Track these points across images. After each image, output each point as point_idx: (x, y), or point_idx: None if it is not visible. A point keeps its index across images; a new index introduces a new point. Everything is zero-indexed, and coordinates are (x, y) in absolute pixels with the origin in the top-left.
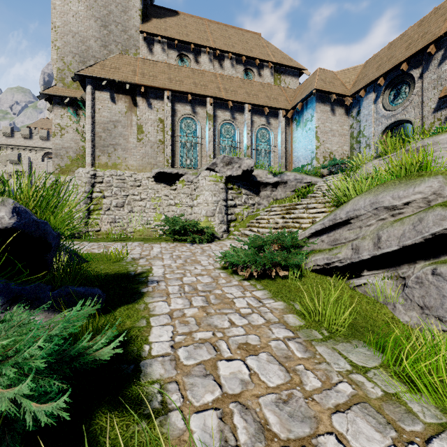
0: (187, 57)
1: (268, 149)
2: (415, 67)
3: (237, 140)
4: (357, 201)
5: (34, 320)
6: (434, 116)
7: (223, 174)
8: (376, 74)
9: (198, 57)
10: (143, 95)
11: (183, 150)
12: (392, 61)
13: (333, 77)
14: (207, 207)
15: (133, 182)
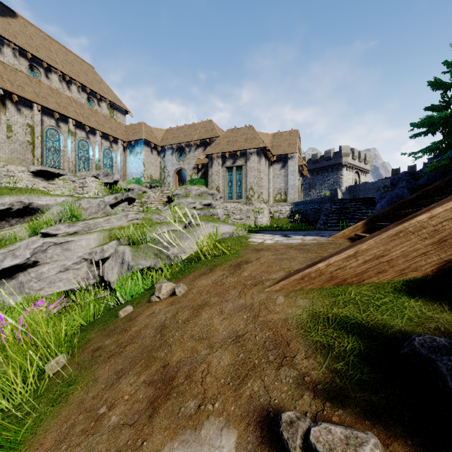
0: (38, 69)
1: (111, 164)
2: (187, 147)
3: (91, 153)
4: (177, 201)
5: None
6: (193, 170)
7: (103, 181)
8: (173, 141)
9: (48, 73)
10: (16, 102)
11: (48, 153)
12: (179, 139)
13: (151, 131)
14: None
15: (7, 172)
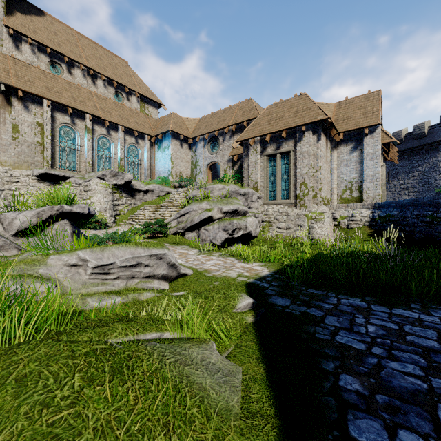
0: (59, 65)
1: (137, 162)
2: (221, 135)
3: (112, 151)
4: (187, 208)
5: None
6: (227, 164)
7: (111, 182)
8: (205, 131)
9: (71, 69)
10: (21, 98)
11: (62, 153)
12: (211, 127)
13: (182, 121)
14: (101, 205)
15: (9, 178)
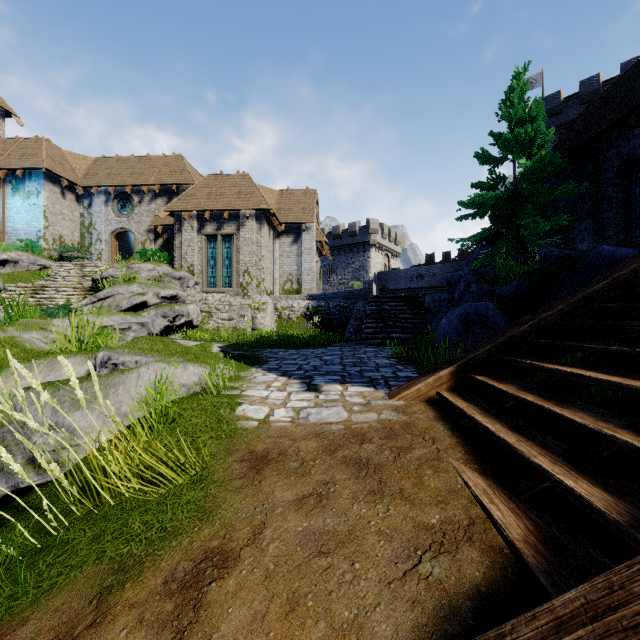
0: None
1: None
2: (136, 194)
3: None
4: (109, 290)
5: None
6: (147, 235)
7: None
8: (107, 181)
9: None
10: None
11: None
12: (120, 178)
13: (62, 156)
14: None
15: None
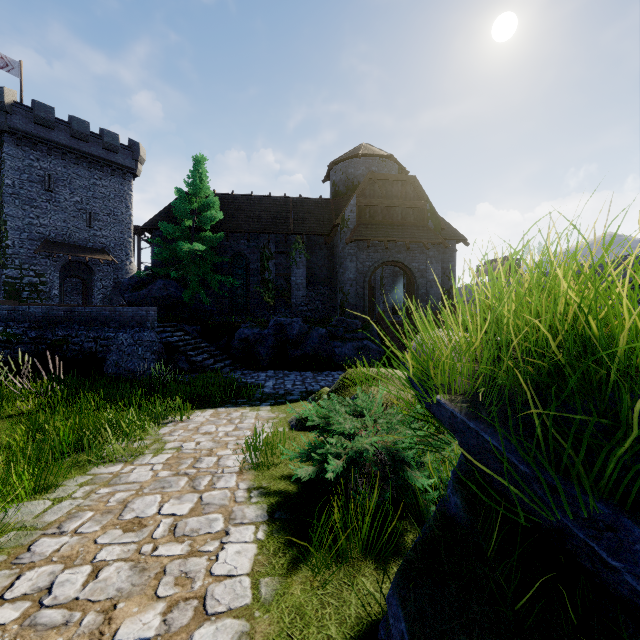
0: None
1: None
2: None
3: None
4: None
5: (362, 450)
6: None
7: None
8: None
9: None
10: None
11: None
12: None
13: None
14: None
15: None
